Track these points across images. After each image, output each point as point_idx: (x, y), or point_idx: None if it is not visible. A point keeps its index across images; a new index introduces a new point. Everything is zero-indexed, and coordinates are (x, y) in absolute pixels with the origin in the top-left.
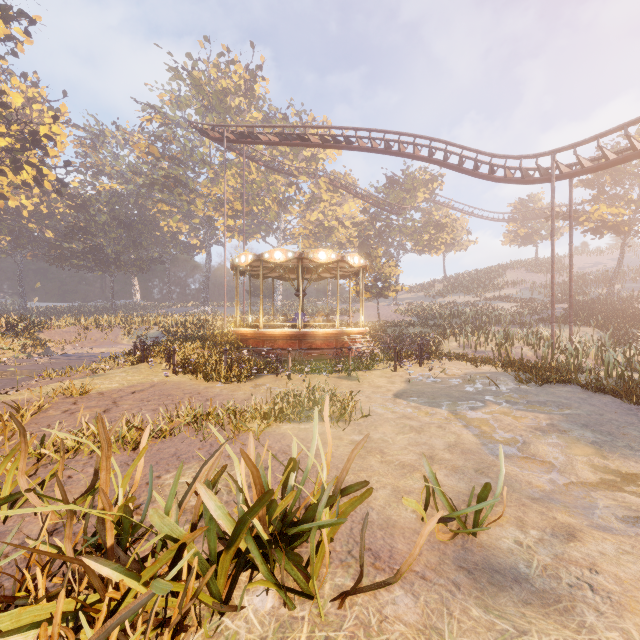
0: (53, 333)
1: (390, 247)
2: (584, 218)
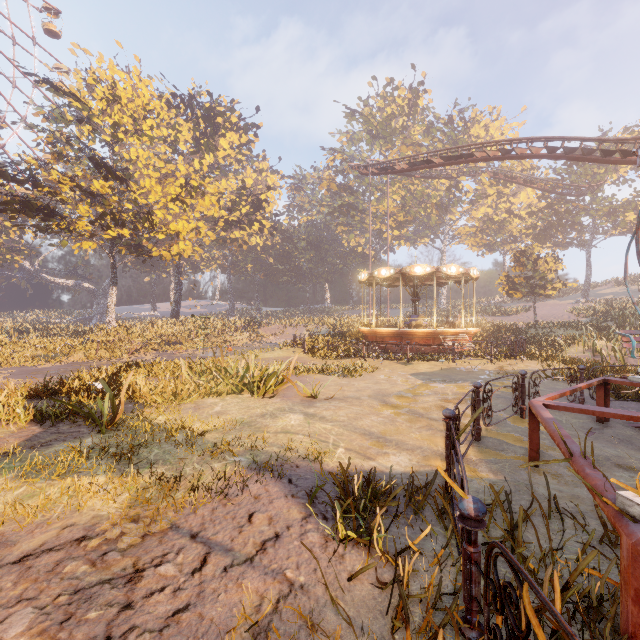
0: (266, 329)
1: (584, 232)
2: None
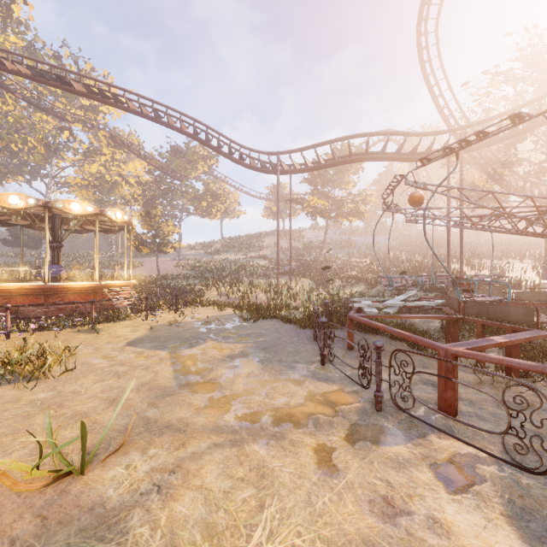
0: None
1: (175, 209)
2: (307, 204)
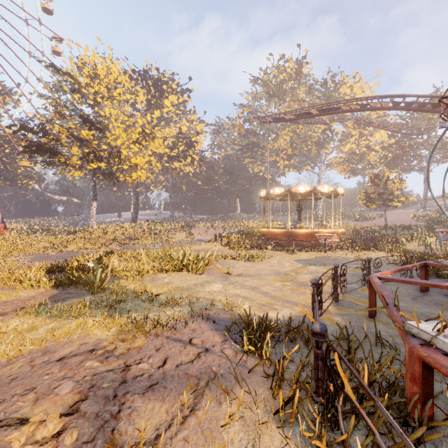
0: (196, 230)
1: (423, 161)
2: None
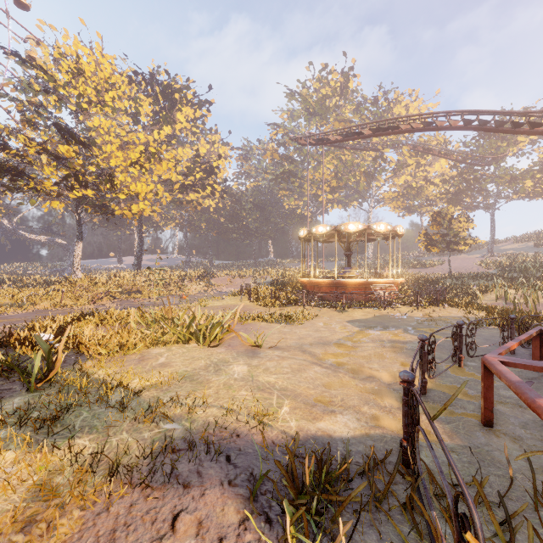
0: (217, 279)
1: (489, 197)
2: None
